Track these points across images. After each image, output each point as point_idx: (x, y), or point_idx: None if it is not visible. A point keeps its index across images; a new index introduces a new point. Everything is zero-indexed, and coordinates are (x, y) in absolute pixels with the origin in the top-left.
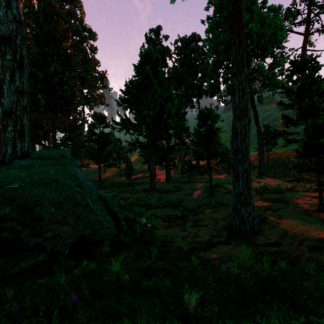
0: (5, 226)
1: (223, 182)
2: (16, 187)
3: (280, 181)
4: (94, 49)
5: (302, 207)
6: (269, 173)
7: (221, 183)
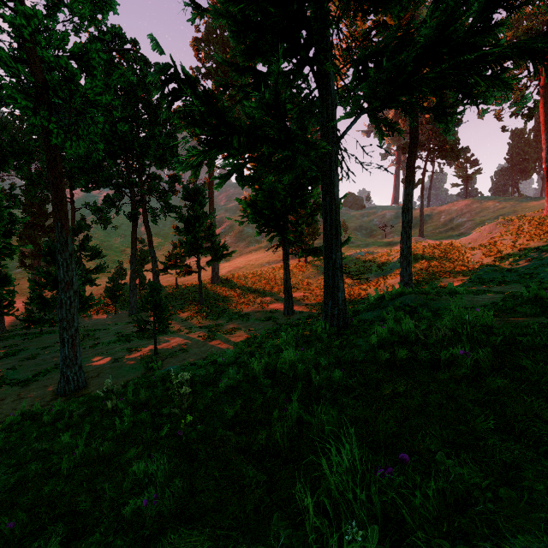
0: None
1: (98, 329)
2: None
3: None
4: None
5: (147, 353)
6: None
7: (95, 330)
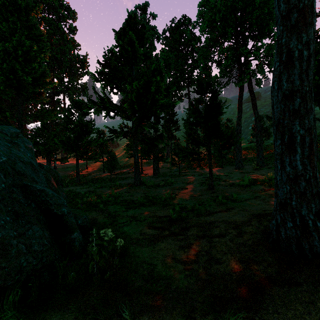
0: None
1: (219, 175)
2: None
3: None
4: (74, 29)
5: None
6: (268, 165)
7: (218, 175)
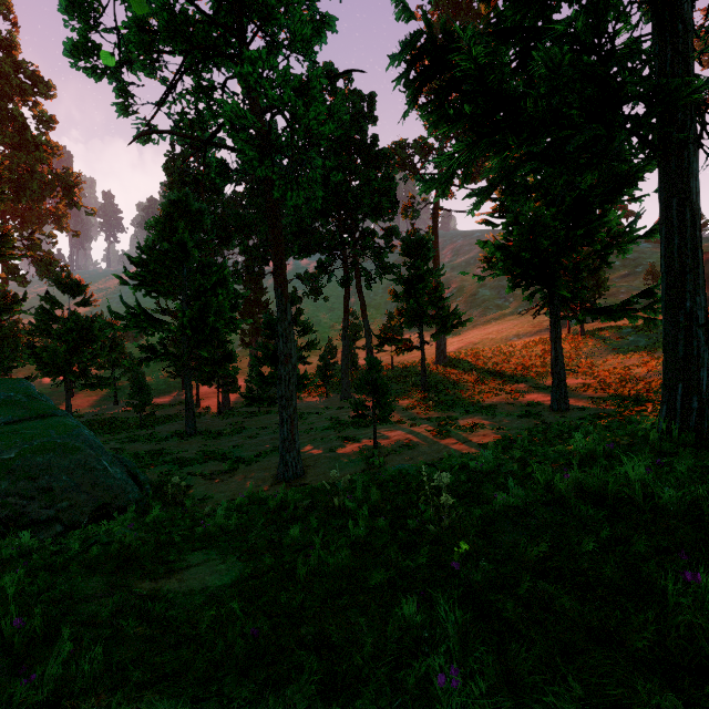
0: (5, 502)
1: (310, 412)
2: (13, 457)
3: None
4: (49, 120)
5: (365, 445)
6: None
7: (308, 413)
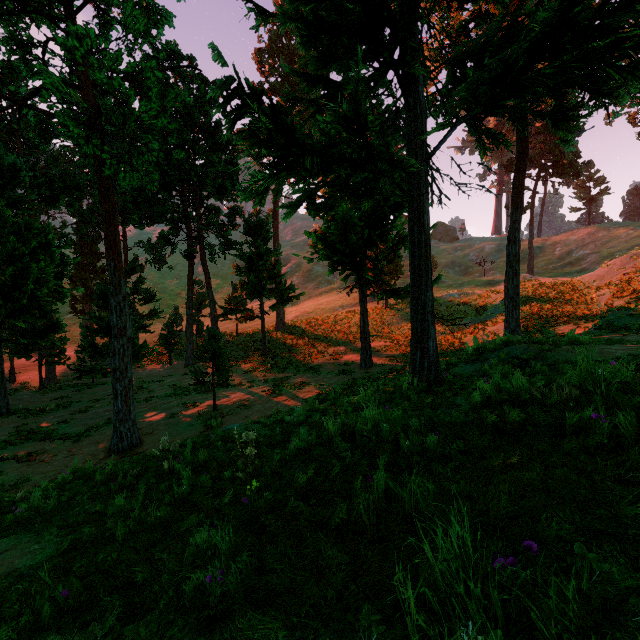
0: None
1: (152, 381)
2: None
3: None
4: None
5: (205, 409)
6: None
7: (149, 382)
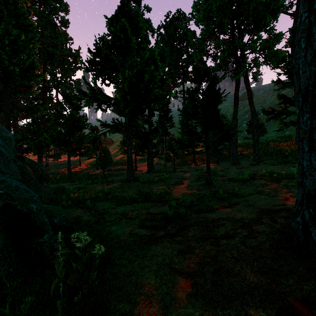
0: None
1: (216, 170)
2: None
3: (285, 167)
4: (66, 22)
5: None
6: (264, 160)
7: (214, 170)
